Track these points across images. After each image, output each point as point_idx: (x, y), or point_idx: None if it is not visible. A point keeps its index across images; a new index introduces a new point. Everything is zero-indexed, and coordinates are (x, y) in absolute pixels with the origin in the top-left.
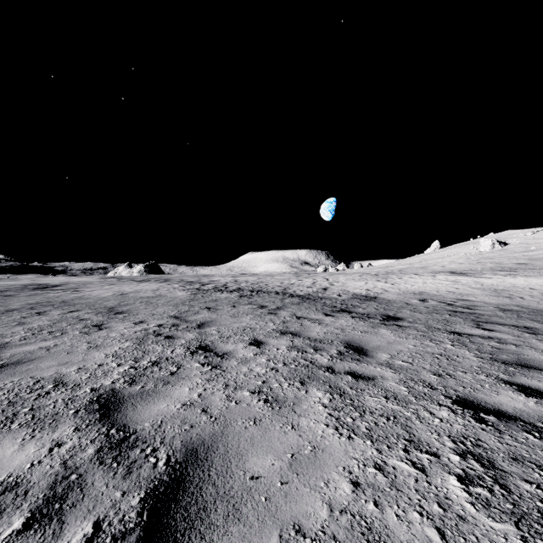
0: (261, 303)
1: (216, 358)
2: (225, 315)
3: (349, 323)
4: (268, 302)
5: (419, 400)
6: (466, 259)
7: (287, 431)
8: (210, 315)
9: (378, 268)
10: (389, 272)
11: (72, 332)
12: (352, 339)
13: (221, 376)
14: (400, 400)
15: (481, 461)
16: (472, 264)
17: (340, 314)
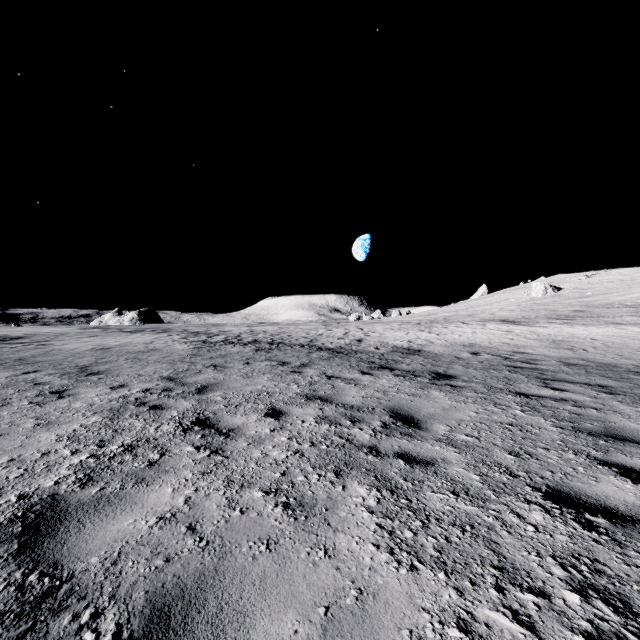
0: (282, 358)
1: (218, 437)
2: (235, 374)
3: (393, 384)
4: (291, 357)
5: (499, 496)
6: (517, 305)
7: (317, 561)
8: (216, 375)
9: (420, 316)
10: (433, 321)
11: (18, 402)
12: (398, 405)
13: (223, 466)
14: (474, 495)
15: (612, 603)
16: (524, 311)
17: (380, 372)
